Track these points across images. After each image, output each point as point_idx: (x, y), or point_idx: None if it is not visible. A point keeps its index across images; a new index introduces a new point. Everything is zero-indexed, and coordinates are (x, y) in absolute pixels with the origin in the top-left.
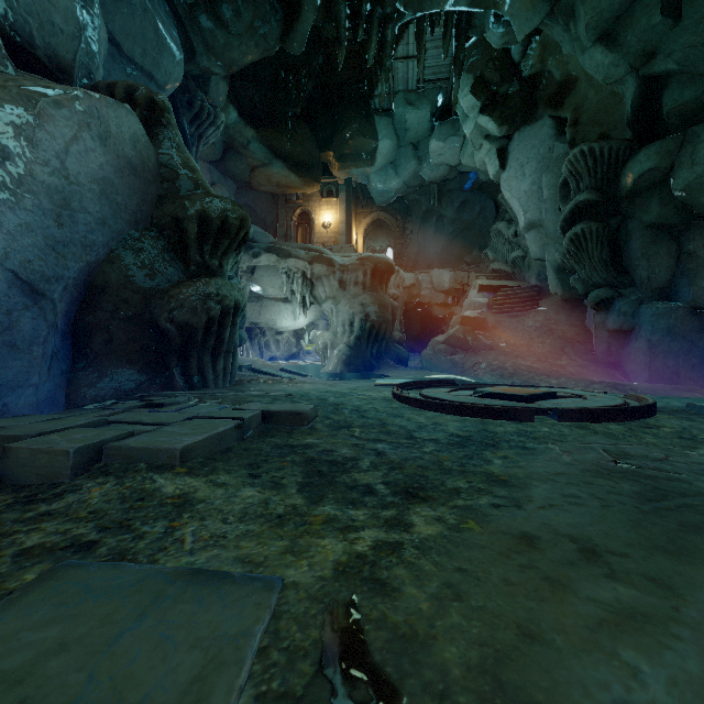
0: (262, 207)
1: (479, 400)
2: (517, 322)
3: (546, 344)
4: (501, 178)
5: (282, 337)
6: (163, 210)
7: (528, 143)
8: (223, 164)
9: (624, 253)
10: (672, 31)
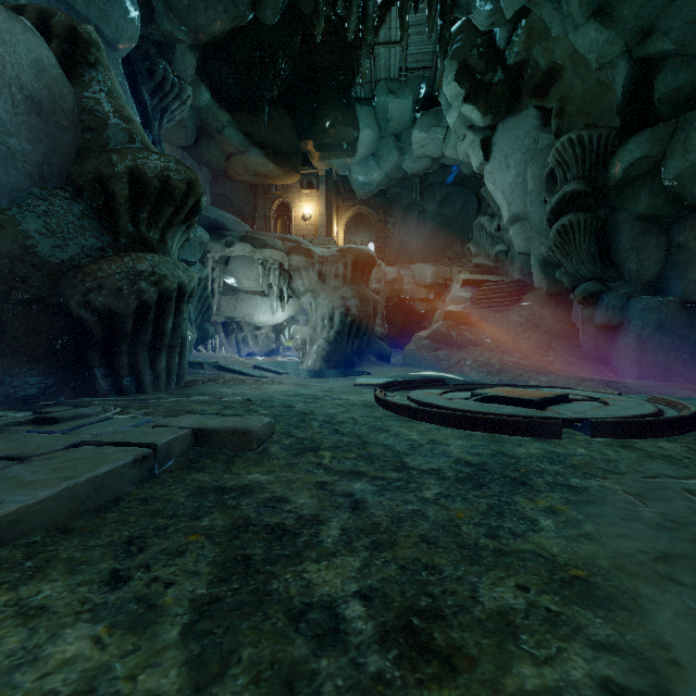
0: (239, 197)
1: (482, 407)
2: (501, 317)
3: (532, 340)
4: (484, 170)
5: (260, 332)
6: (83, 166)
7: (512, 134)
8: (197, 150)
9: (612, 246)
10: (671, 5)
